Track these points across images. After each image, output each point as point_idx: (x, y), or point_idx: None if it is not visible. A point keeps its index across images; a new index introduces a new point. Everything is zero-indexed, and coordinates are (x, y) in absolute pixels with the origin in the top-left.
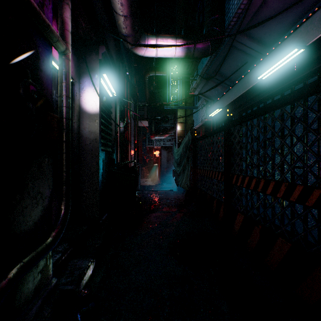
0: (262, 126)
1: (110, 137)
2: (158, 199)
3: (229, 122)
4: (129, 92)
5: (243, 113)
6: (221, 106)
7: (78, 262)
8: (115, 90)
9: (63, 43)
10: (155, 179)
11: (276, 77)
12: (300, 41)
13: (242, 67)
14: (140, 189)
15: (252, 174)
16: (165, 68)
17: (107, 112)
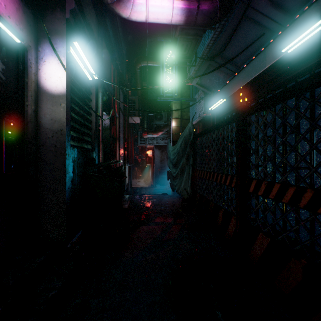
0: (307, 107)
1: (88, 130)
2: (151, 206)
3: (244, 109)
4: (117, 81)
5: (252, 104)
6: (224, 96)
7: None
8: (94, 70)
9: None
10: (148, 179)
11: (305, 50)
12: None
13: (252, 46)
14: (131, 191)
15: (286, 181)
16: (159, 58)
17: (83, 98)
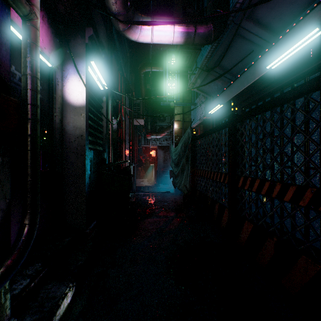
0: (277, 119)
1: (100, 134)
2: (154, 202)
3: (234, 117)
4: (123, 87)
5: (246, 109)
6: (222, 102)
7: (53, 288)
8: (105, 82)
9: (26, 3)
10: (152, 179)
11: (287, 66)
12: (320, 21)
13: (246, 58)
14: (135, 190)
15: (264, 177)
16: (162, 64)
17: (96, 106)
